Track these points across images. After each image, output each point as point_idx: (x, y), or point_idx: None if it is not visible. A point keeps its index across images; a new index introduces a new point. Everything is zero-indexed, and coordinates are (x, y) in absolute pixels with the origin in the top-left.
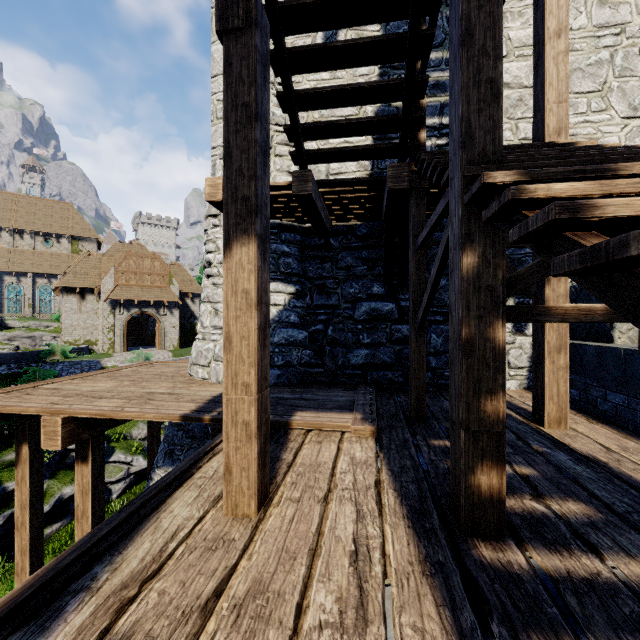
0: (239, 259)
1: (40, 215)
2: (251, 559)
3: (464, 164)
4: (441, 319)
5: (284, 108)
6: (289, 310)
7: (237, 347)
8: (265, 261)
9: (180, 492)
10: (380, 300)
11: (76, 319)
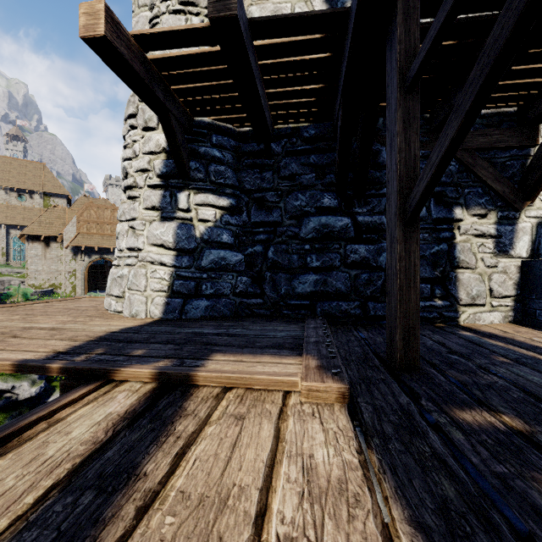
0: None
1: (14, 173)
2: None
3: None
4: None
5: None
6: (221, 227)
7: None
8: None
9: None
10: (332, 214)
11: (41, 265)
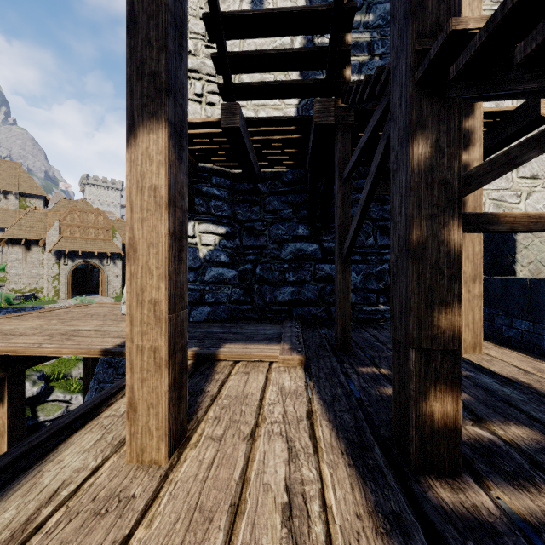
0: (146, 148)
1: None
2: (151, 525)
3: (415, 37)
4: (360, 259)
5: (211, 34)
6: (219, 250)
7: (143, 256)
8: (181, 159)
9: (79, 435)
10: (305, 241)
11: (21, 269)
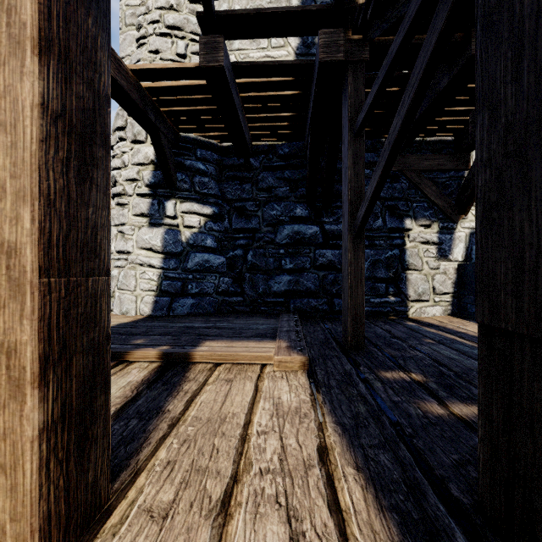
0: None
1: None
2: None
3: None
4: (367, 243)
5: None
6: (205, 233)
7: None
8: None
9: None
10: (303, 223)
11: None
